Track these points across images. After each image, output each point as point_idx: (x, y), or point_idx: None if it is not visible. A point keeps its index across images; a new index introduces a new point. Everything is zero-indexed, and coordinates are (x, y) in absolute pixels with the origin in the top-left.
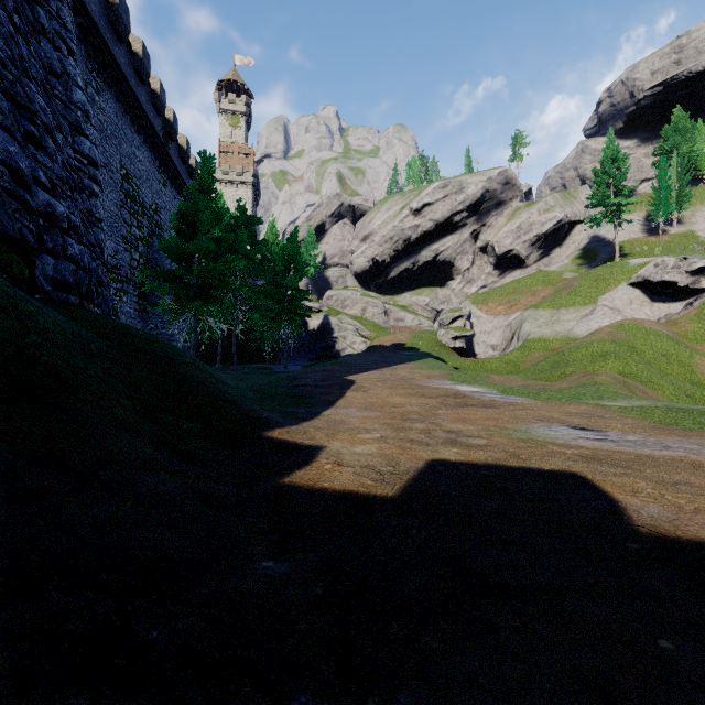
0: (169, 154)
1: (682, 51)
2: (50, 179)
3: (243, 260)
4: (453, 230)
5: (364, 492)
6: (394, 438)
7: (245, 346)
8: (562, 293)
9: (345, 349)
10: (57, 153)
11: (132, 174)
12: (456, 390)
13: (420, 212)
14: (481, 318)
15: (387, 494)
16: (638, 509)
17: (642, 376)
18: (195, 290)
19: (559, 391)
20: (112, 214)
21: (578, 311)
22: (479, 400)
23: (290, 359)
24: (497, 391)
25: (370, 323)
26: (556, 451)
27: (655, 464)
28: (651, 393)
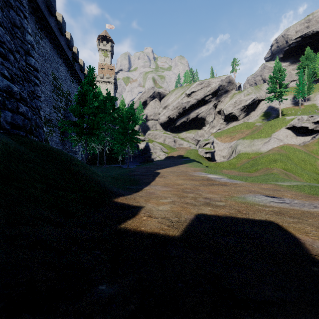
0: (75, 68)
1: (309, 22)
2: (10, 74)
3: (109, 117)
4: (205, 104)
5: (162, 234)
6: (179, 202)
7: (110, 156)
8: (255, 132)
9: (156, 158)
10: (15, 63)
11: (57, 77)
12: (208, 177)
13: (190, 95)
14: (218, 144)
15: (175, 234)
16: (311, 244)
17: (293, 170)
18: (86, 130)
19: (256, 177)
20: (48, 95)
21: (263, 140)
22: (219, 182)
23: (130, 162)
24: (227, 177)
25: (167, 146)
26: (260, 209)
27: (313, 216)
28: (298, 178)
